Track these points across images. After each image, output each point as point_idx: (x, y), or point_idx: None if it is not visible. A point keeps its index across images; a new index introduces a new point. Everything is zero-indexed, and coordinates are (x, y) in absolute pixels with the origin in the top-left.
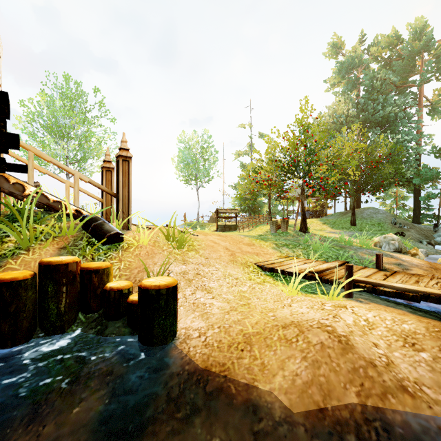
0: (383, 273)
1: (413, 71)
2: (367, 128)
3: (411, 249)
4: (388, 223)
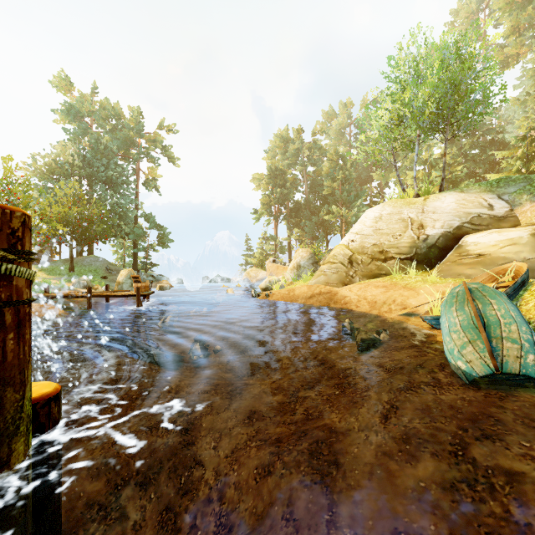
0: (46, 294)
1: (134, 146)
2: (94, 182)
3: (95, 286)
4: (103, 270)
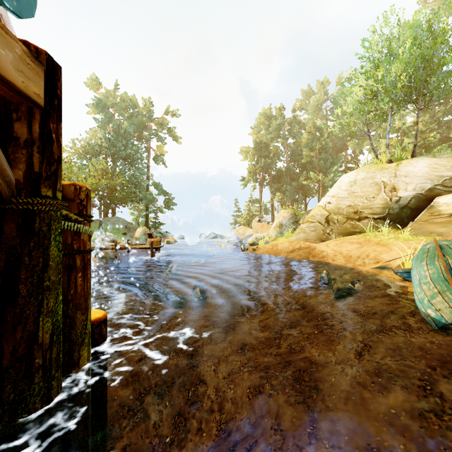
0: None
1: (146, 129)
2: (117, 159)
3: (118, 240)
4: (123, 228)
